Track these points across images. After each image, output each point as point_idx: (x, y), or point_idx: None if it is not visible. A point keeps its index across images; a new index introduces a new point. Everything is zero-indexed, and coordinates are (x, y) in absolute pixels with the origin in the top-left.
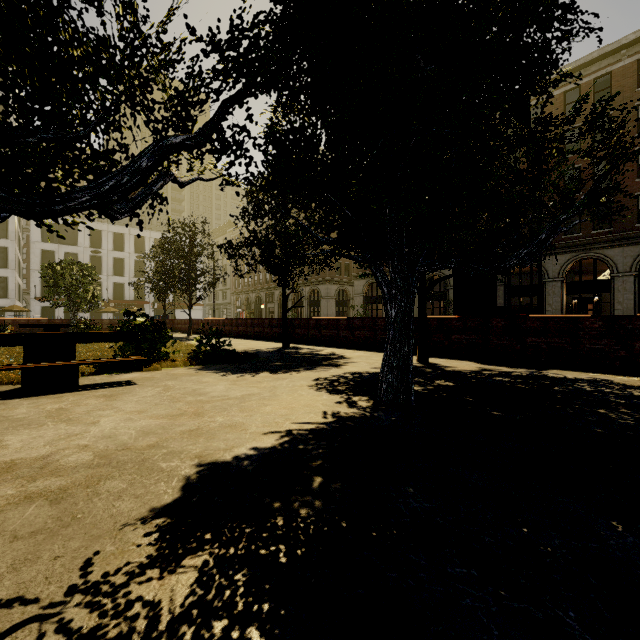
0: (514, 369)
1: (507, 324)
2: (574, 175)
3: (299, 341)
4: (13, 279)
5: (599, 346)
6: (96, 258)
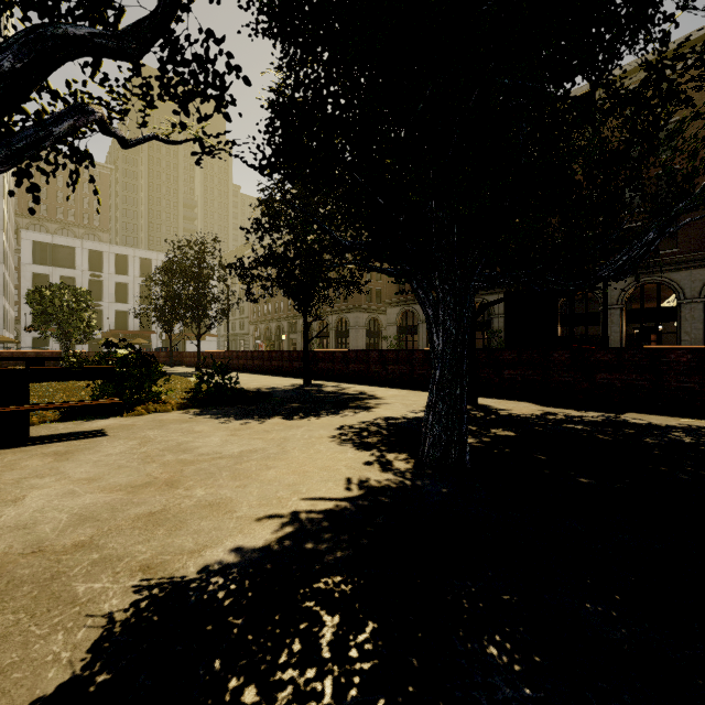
0: (584, 413)
1: (572, 357)
2: None
3: (323, 377)
4: (0, 306)
5: (688, 384)
6: (96, 283)
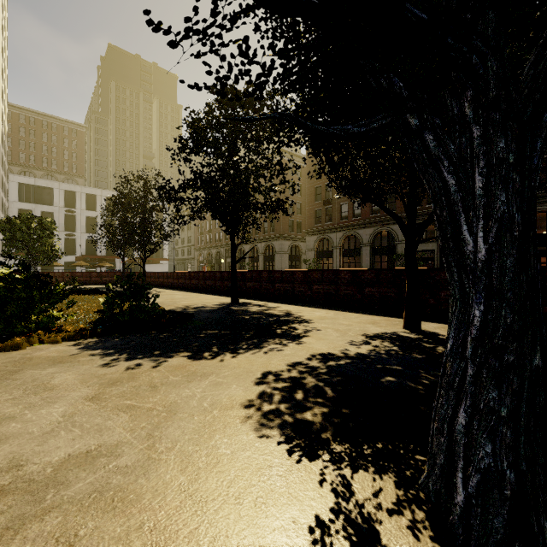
0: None
1: None
2: None
3: (251, 295)
4: None
5: None
6: (70, 217)
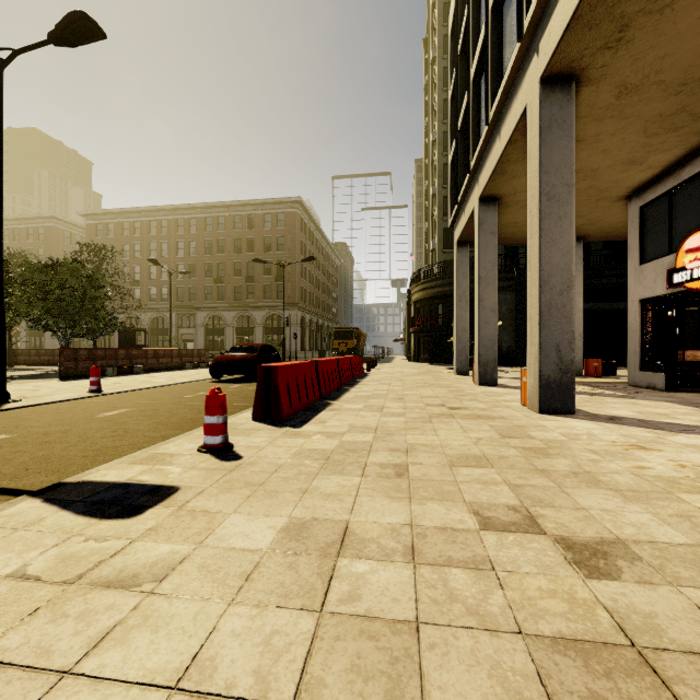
0: None
1: None
2: (240, 266)
3: (22, 364)
4: None
5: None
6: None
